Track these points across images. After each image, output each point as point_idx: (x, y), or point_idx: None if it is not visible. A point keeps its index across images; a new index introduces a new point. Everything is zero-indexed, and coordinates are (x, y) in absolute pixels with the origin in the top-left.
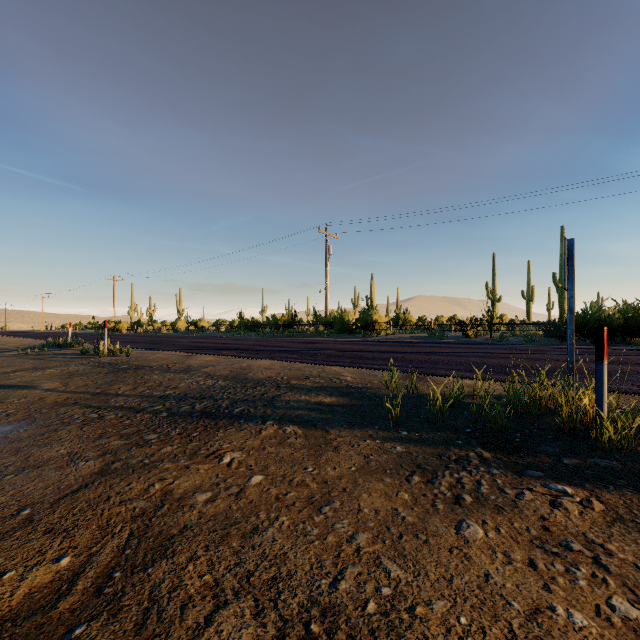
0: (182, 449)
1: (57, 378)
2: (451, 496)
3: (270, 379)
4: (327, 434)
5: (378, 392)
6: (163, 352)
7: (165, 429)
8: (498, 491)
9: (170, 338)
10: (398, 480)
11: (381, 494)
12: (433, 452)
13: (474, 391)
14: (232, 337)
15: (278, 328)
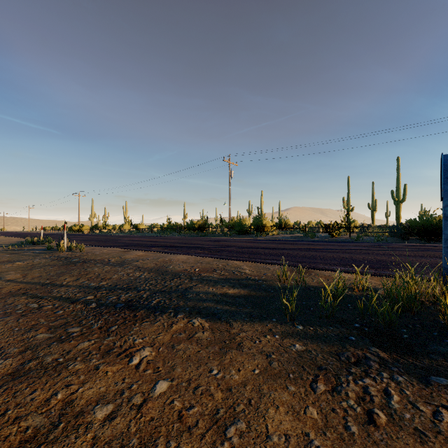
0: (98, 345)
1: (21, 270)
2: (362, 412)
3: (185, 271)
4: (231, 328)
5: (272, 284)
6: (108, 248)
7: (89, 321)
8: (410, 406)
9: (116, 237)
10: (303, 387)
11: (288, 409)
12: (330, 350)
13: (354, 285)
14: (161, 236)
15: (194, 230)
